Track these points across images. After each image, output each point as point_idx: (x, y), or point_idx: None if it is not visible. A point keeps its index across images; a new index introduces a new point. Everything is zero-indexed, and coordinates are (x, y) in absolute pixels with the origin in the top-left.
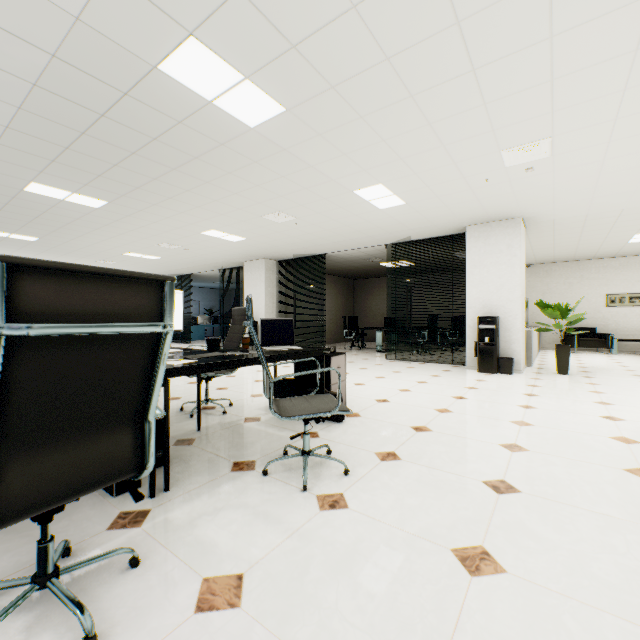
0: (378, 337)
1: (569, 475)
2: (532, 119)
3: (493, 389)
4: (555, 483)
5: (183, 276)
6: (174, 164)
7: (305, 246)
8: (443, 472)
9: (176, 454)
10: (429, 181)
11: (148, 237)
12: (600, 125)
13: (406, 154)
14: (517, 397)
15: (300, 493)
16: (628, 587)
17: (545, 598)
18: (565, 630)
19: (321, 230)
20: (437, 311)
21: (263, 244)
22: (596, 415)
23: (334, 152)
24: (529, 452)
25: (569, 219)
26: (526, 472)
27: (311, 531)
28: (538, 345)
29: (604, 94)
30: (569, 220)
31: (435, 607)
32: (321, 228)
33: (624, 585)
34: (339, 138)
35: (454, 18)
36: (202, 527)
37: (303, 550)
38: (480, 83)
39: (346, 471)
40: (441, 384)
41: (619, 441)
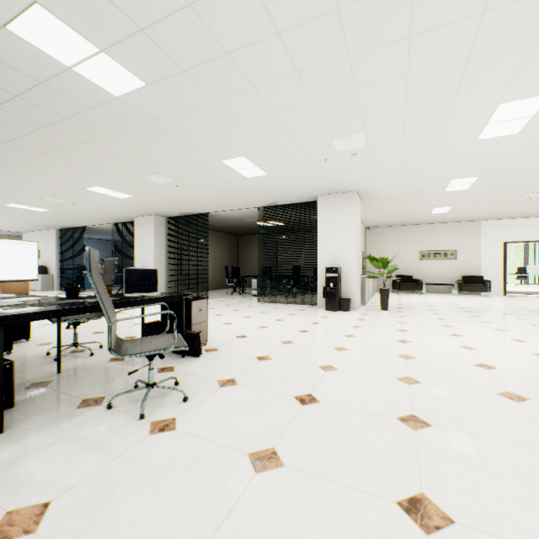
0: (254, 284)
1: (359, 386)
2: (348, 117)
3: (331, 323)
4: (347, 393)
5: (76, 228)
6: (44, 122)
7: (189, 205)
8: (267, 392)
9: (25, 397)
10: (282, 158)
11: (30, 190)
12: (395, 127)
13: (259, 134)
14: (346, 329)
15: (137, 421)
16: (365, 464)
17: (305, 481)
18: (309, 503)
19: (201, 192)
20: (303, 262)
21: (150, 202)
22: (394, 339)
23: (198, 126)
24: (338, 371)
25: (389, 194)
26: (329, 386)
27: (133, 454)
28: (374, 288)
29: (393, 104)
30: (389, 195)
31: (217, 502)
32: (200, 190)
33: (363, 463)
34: (200, 115)
35: (274, 29)
36: (25, 463)
37: (119, 471)
38: (305, 84)
39: (185, 398)
40: (294, 321)
41: (402, 358)
